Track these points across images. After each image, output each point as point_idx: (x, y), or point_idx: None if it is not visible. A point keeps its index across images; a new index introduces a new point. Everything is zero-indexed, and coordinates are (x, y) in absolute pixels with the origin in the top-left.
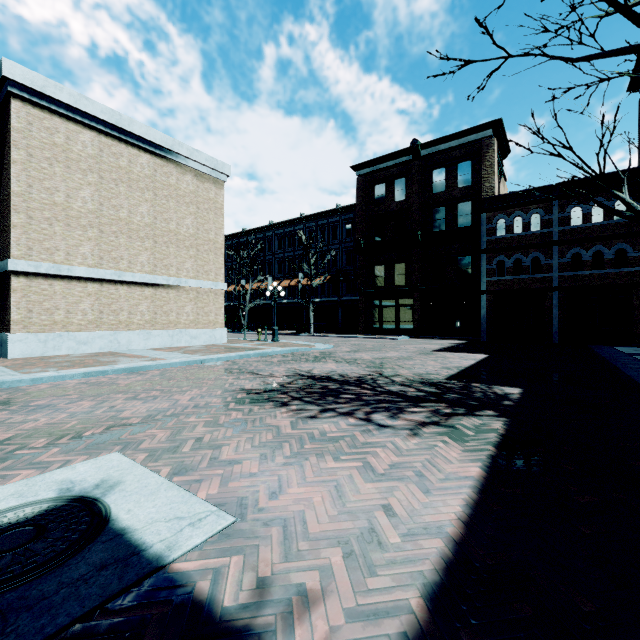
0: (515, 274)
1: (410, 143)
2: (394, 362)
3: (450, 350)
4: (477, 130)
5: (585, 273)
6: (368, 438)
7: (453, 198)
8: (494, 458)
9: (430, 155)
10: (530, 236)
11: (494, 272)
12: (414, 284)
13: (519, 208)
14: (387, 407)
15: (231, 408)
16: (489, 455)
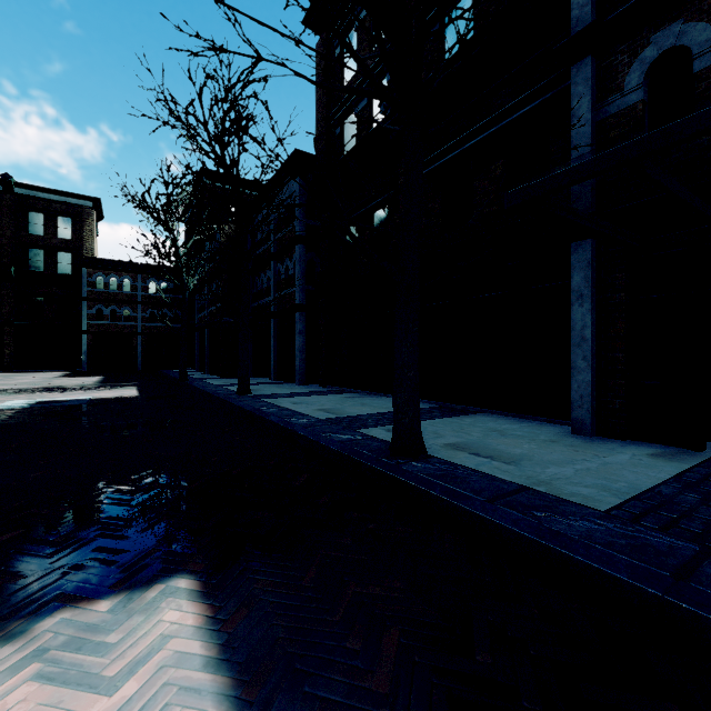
0: (112, 320)
1: (1, 175)
2: (44, 383)
3: (70, 377)
4: (79, 197)
5: (158, 325)
6: (98, 392)
7: (54, 246)
8: (138, 389)
9: (26, 196)
10: (123, 294)
11: (95, 317)
12: (6, 318)
13: (115, 272)
14: (88, 389)
15: (9, 396)
16: (137, 389)
